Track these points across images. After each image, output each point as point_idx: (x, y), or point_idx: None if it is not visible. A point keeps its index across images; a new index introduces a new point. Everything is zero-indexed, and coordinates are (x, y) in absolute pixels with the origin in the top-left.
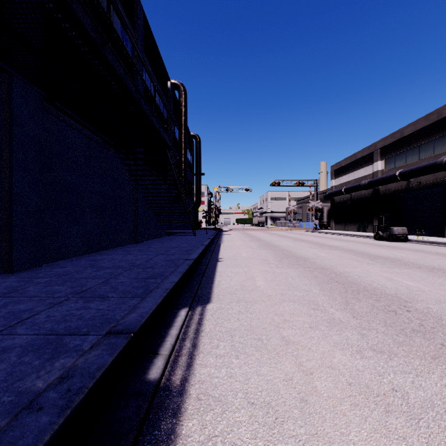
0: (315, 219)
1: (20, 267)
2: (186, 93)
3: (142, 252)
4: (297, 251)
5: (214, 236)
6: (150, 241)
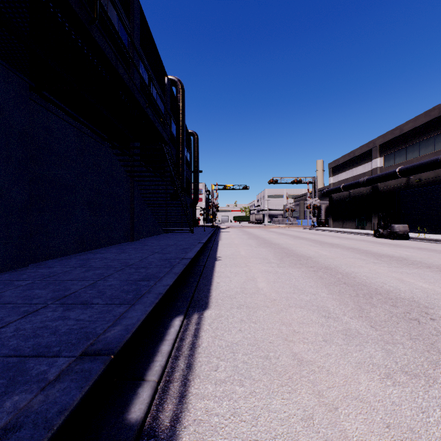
0: (313, 216)
1: (3, 267)
2: (183, 89)
3: (137, 251)
4: (298, 250)
5: (212, 234)
6: (147, 239)
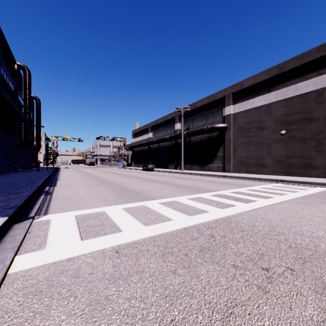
0: (124, 160)
1: None
2: (30, 74)
3: (11, 178)
4: (100, 176)
5: (53, 171)
6: (6, 174)
